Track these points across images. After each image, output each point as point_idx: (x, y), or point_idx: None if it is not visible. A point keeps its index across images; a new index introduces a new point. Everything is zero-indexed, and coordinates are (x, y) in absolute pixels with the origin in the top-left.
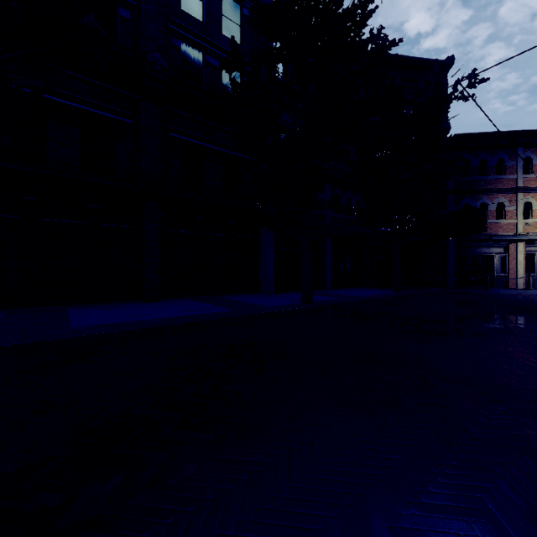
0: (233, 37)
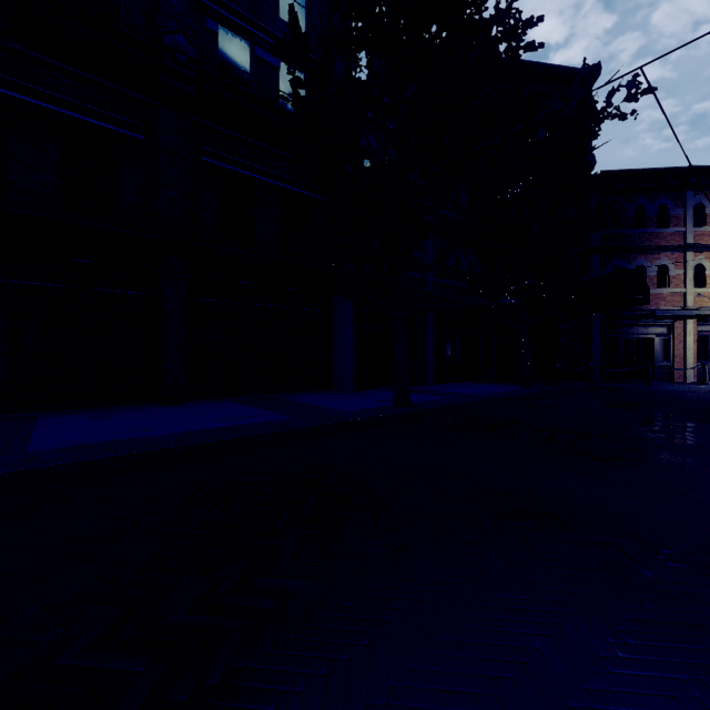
0: (292, 6)
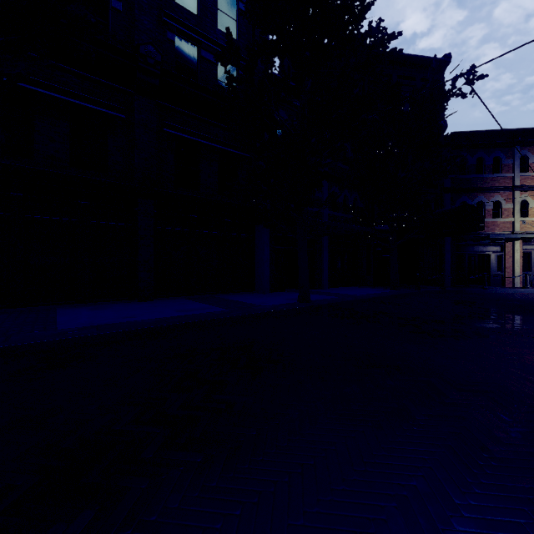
0: (228, 28)
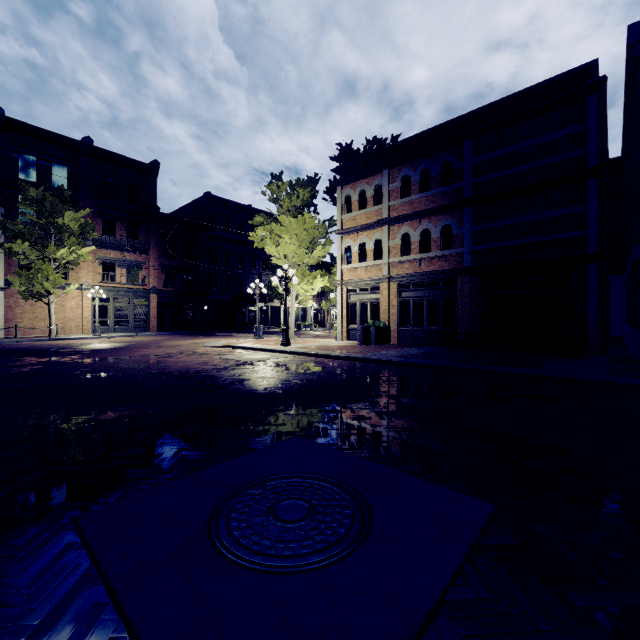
0: None
